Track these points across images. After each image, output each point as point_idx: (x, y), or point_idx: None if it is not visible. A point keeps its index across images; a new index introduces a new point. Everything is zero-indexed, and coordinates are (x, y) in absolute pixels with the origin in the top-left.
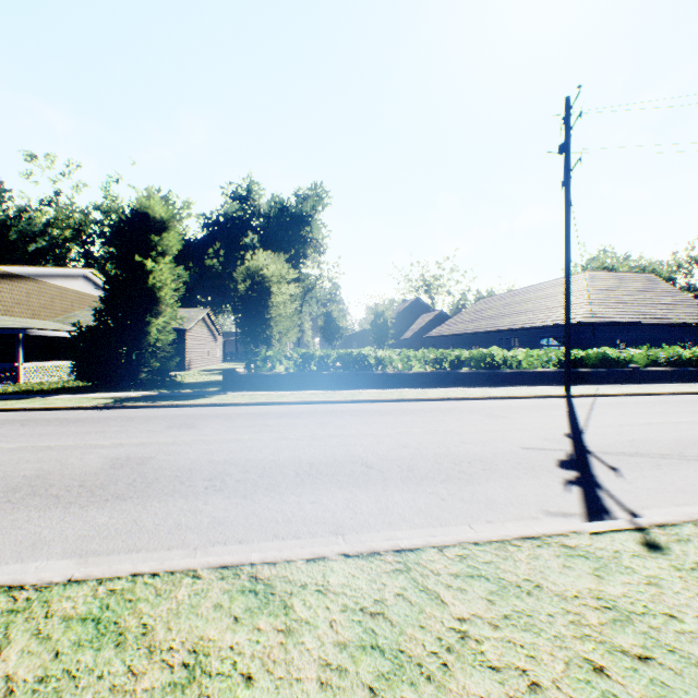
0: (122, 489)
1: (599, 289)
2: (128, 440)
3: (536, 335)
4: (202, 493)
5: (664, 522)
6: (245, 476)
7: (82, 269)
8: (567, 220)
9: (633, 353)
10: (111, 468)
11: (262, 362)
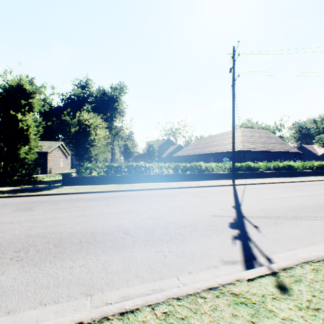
0: None
1: (246, 136)
2: None
3: (220, 156)
4: (5, 264)
5: (286, 266)
6: (45, 246)
7: None
8: (233, 103)
9: (260, 164)
10: None
11: (85, 170)
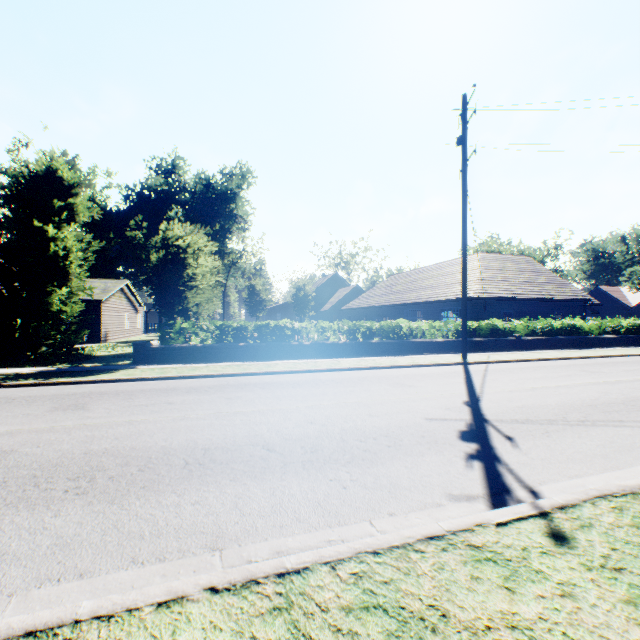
0: None
1: (489, 268)
2: None
3: (437, 308)
4: (57, 500)
5: (565, 503)
6: (123, 470)
7: None
8: (464, 205)
9: (516, 324)
10: None
11: (177, 334)
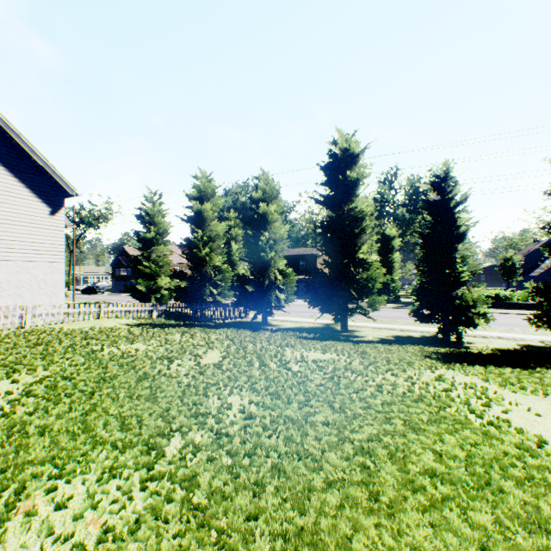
0: None
1: None
2: None
3: None
4: None
5: None
6: None
7: None
8: None
9: None
10: None
11: None
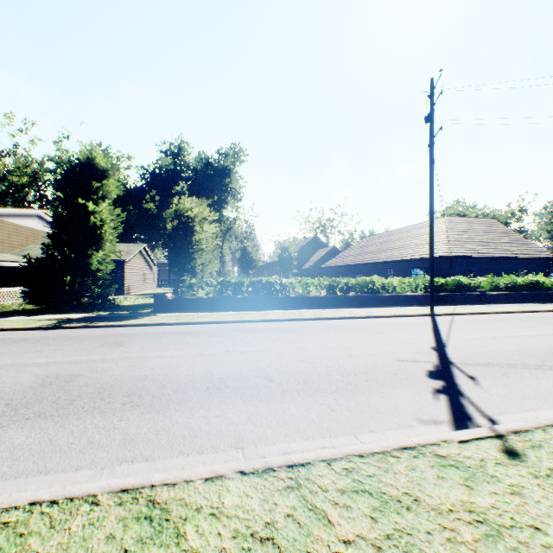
0: (45, 407)
1: (454, 230)
2: (61, 358)
3: (407, 266)
4: (119, 409)
5: (518, 429)
6: (161, 391)
7: (36, 210)
8: (431, 176)
9: (480, 281)
10: (40, 386)
11: (187, 288)
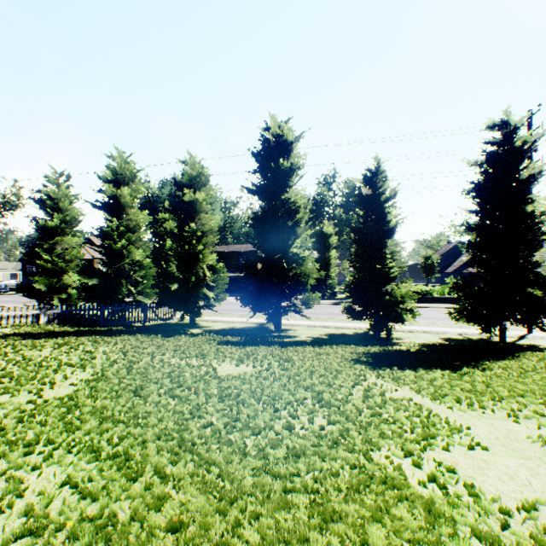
0: None
1: None
2: None
3: None
4: None
5: None
6: None
7: None
8: None
9: None
10: None
11: None
